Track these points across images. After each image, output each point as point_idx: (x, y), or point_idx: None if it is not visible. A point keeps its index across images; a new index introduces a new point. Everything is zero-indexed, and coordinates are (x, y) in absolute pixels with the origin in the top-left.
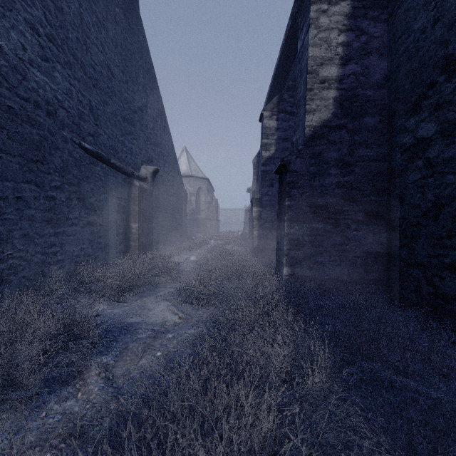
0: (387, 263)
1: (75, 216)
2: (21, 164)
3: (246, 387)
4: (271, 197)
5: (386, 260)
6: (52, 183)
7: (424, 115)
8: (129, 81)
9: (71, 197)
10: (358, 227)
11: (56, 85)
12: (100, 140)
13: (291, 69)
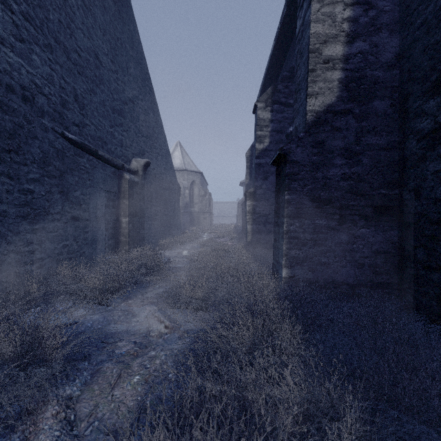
0: (399, 264)
1: (57, 211)
2: None
3: None
4: (265, 191)
5: (398, 261)
6: (29, 175)
7: None
8: (119, 71)
9: (52, 191)
10: (366, 224)
11: (34, 68)
12: (86, 131)
13: (285, 60)
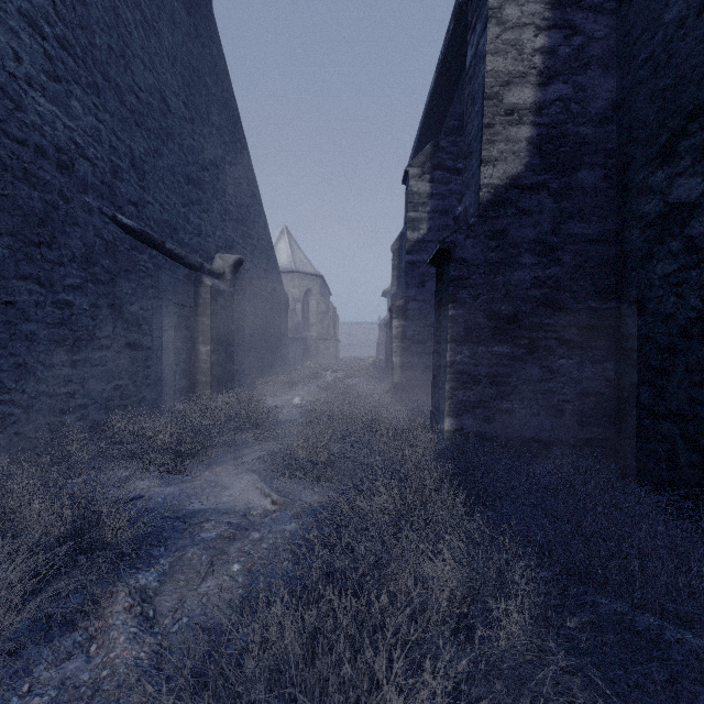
0: (617, 411)
1: (105, 335)
2: (12, 249)
3: (387, 645)
4: (421, 304)
5: (614, 406)
6: (66, 280)
7: (682, 164)
8: (195, 119)
9: (99, 303)
10: (567, 352)
11: (74, 120)
12: (147, 212)
13: (452, 101)
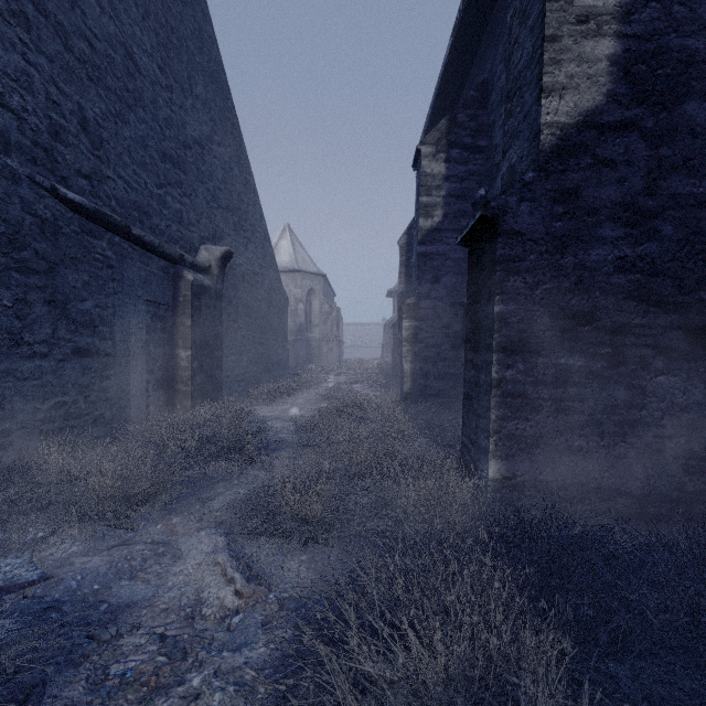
0: None
1: (40, 339)
2: None
3: None
4: (435, 302)
5: None
6: None
7: None
8: (174, 88)
9: (30, 299)
10: (668, 366)
11: None
12: (106, 189)
13: (469, 74)
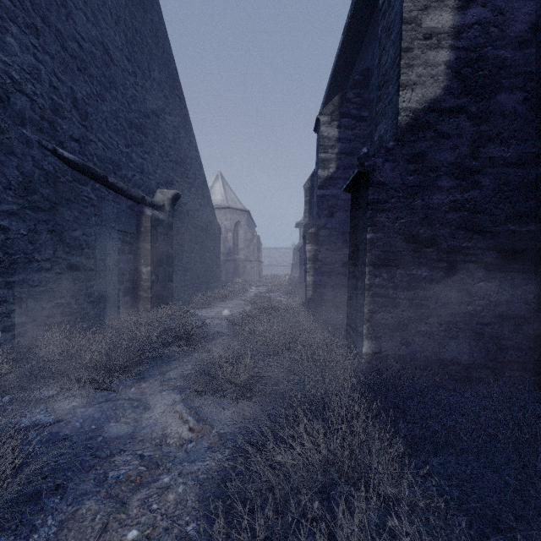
0: (537, 334)
1: (45, 257)
2: None
3: None
4: (330, 231)
5: (534, 329)
6: (1, 206)
7: None
8: (138, 73)
9: (39, 229)
10: (486, 275)
11: (9, 55)
12: (90, 149)
13: (355, 62)
